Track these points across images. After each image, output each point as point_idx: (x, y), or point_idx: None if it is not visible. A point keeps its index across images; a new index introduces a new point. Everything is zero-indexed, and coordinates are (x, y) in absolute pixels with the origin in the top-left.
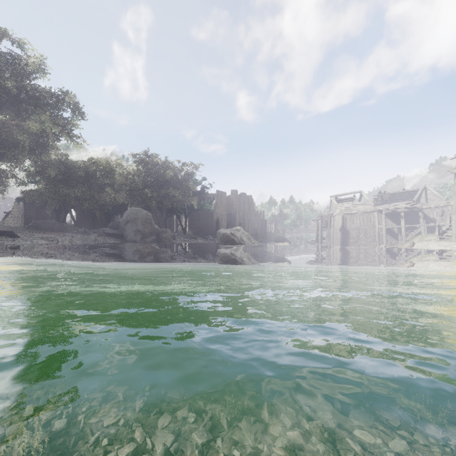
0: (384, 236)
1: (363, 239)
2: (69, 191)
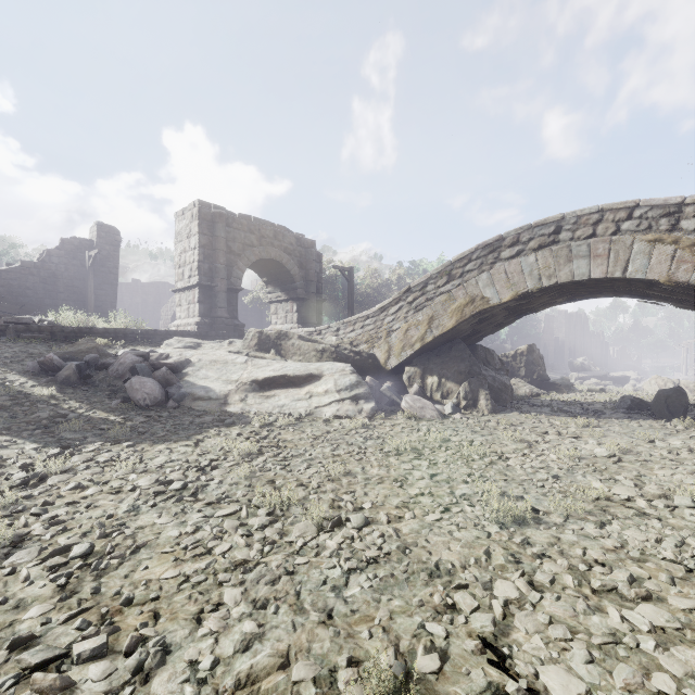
0: None
1: None
2: None
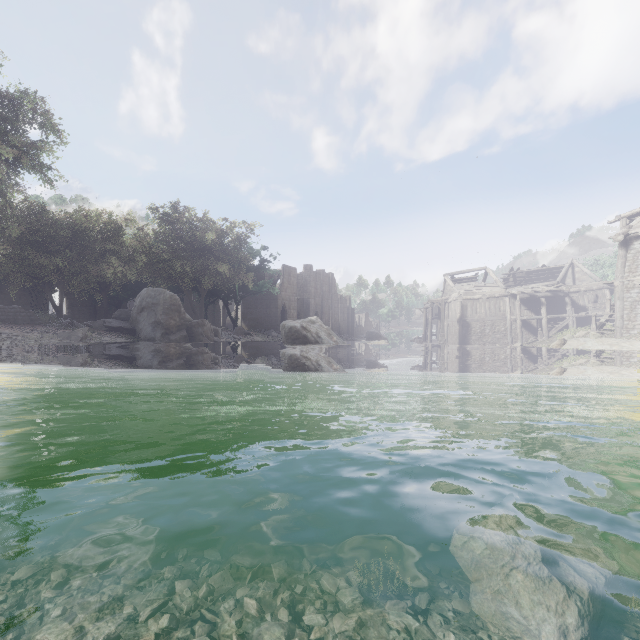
0: (518, 330)
1: (490, 335)
2: (44, 260)
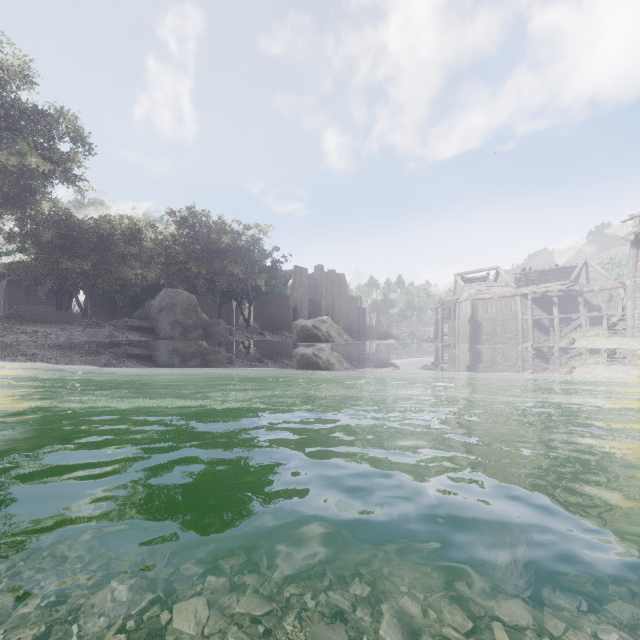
0: (530, 330)
1: (501, 335)
2: (72, 263)
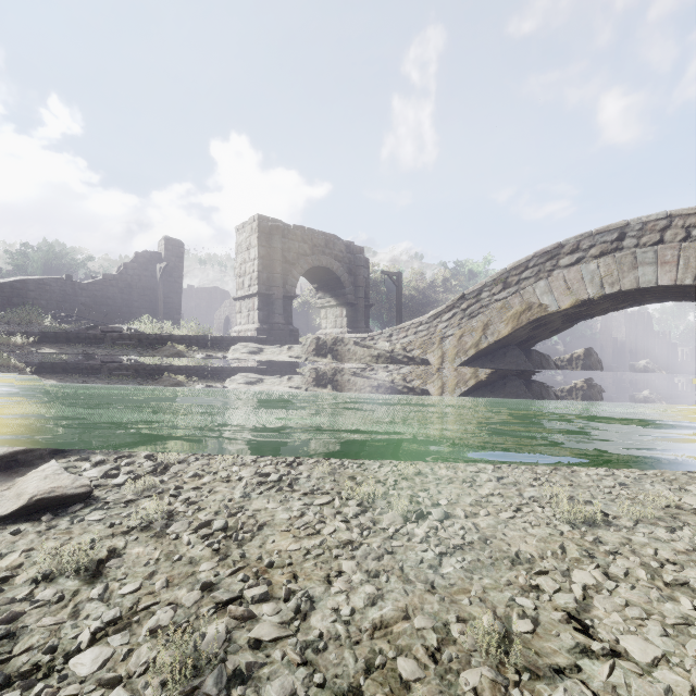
0: None
1: None
2: None
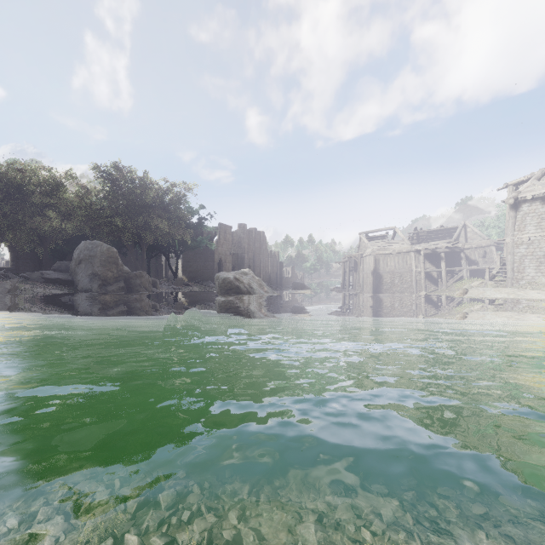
0: (423, 281)
1: (399, 285)
2: None
